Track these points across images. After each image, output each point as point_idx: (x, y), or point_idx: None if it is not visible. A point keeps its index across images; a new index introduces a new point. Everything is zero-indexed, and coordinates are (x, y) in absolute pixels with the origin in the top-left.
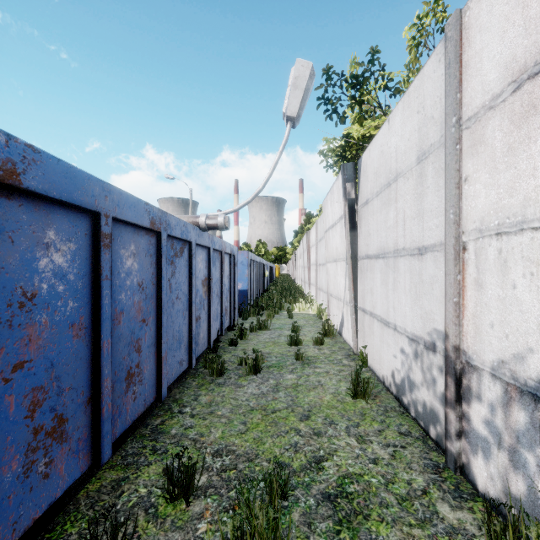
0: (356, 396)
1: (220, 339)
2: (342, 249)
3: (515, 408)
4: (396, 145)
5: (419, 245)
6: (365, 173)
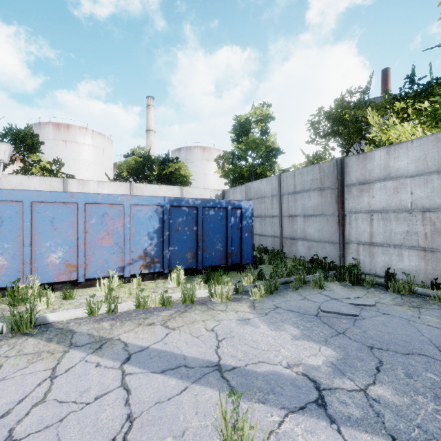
0: None
1: None
2: None
3: None
4: (35, 187)
5: None
6: None
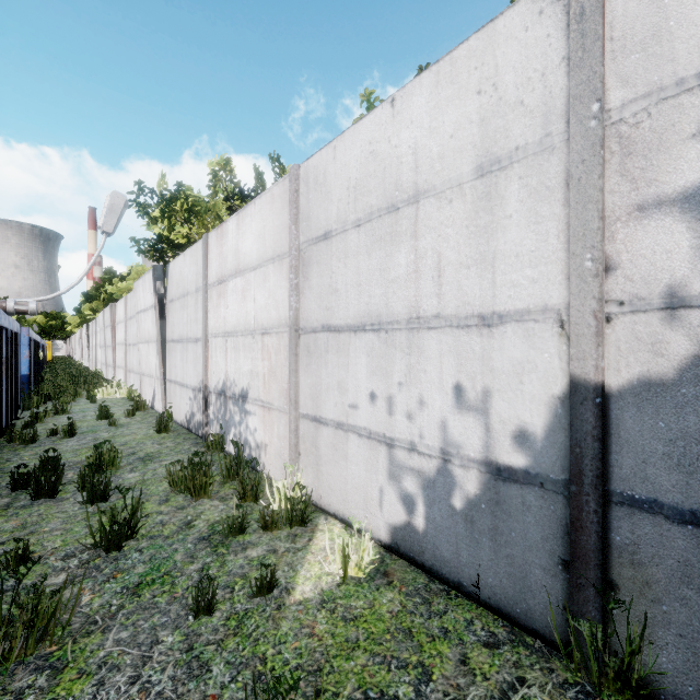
0: (161, 432)
1: None
2: (154, 332)
3: (218, 401)
4: (187, 274)
5: (196, 337)
6: (172, 279)
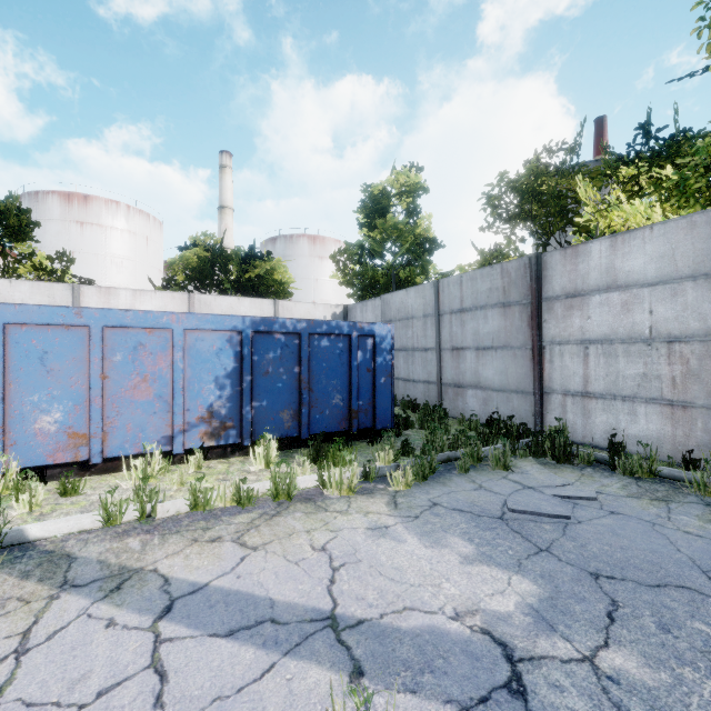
0: None
1: None
2: None
3: None
4: (23, 298)
5: None
6: None
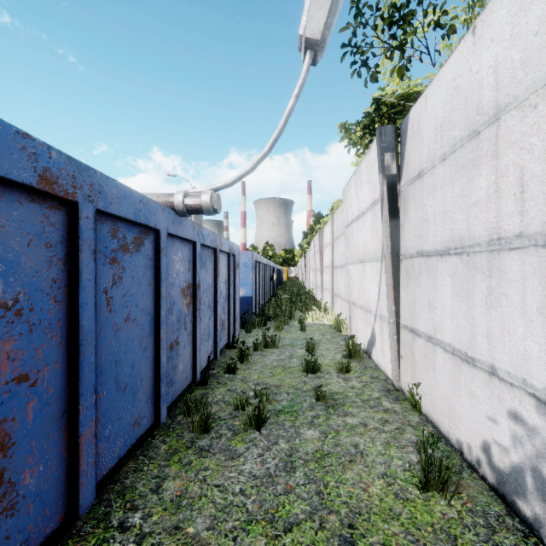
0: (427, 487)
1: (215, 362)
2: (374, 245)
3: None
4: (495, 61)
5: None
6: (417, 134)
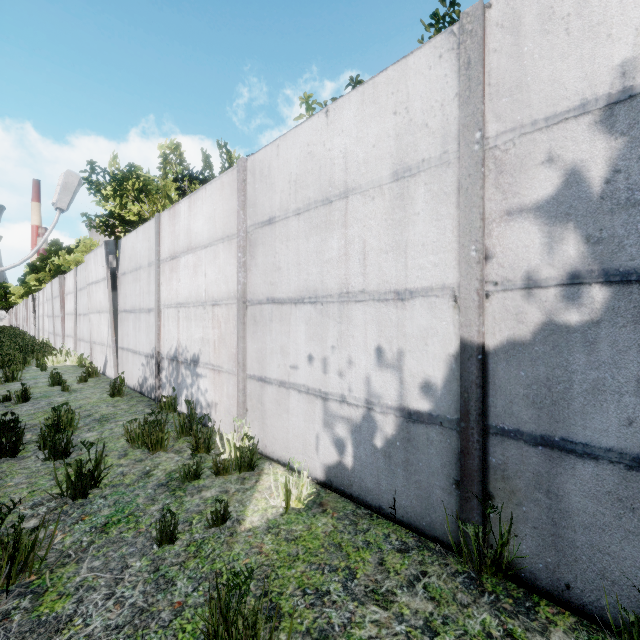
0: (114, 395)
1: None
2: (105, 303)
3: (170, 366)
4: (140, 249)
5: (149, 307)
6: (124, 253)
